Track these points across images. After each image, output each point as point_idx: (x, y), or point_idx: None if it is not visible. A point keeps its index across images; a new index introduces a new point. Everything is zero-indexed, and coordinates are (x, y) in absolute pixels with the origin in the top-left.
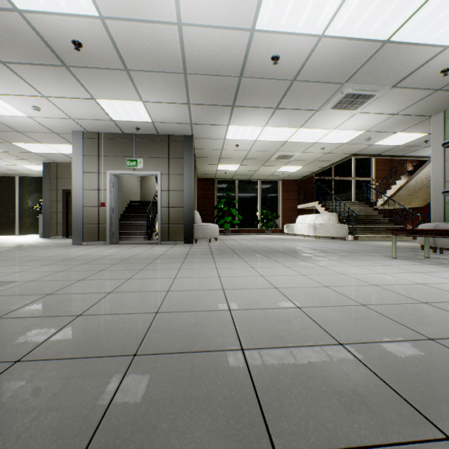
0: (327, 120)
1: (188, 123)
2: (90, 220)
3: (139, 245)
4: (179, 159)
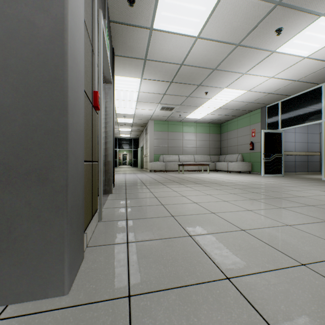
0: (148, 106)
1: (145, 56)
2: (86, 146)
3: (130, 198)
4: (112, 76)
